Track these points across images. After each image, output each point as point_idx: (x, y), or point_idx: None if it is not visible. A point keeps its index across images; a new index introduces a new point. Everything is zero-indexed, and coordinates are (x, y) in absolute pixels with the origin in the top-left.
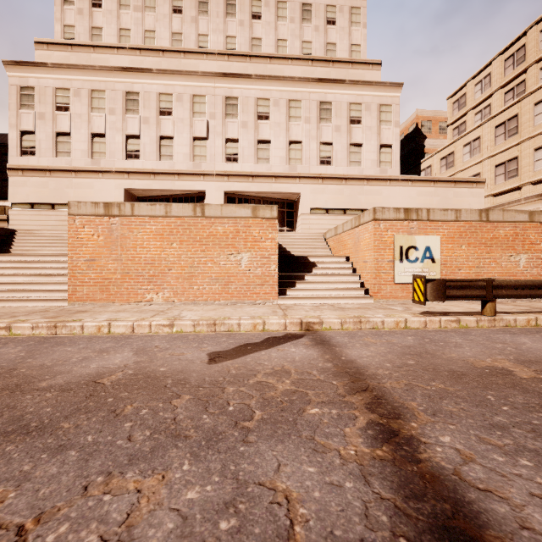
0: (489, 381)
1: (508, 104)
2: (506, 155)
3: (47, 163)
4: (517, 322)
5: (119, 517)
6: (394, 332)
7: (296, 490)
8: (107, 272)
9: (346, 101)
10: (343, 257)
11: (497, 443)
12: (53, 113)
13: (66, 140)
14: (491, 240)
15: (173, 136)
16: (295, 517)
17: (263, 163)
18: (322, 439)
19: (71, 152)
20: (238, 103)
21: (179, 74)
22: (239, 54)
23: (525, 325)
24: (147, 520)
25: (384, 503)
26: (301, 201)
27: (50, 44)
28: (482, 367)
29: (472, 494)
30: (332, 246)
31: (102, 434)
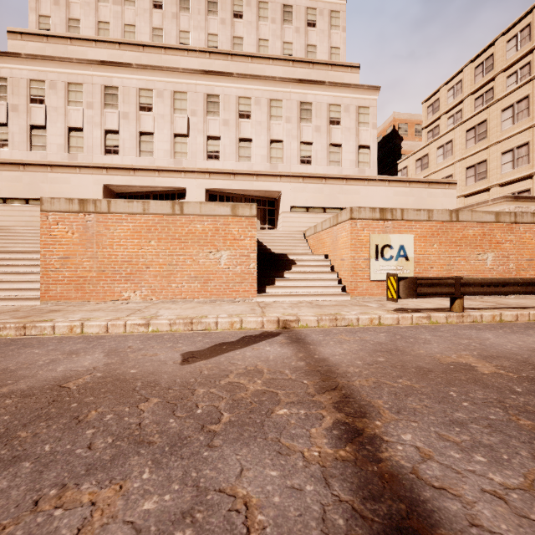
0: (452, 377)
1: (478, 110)
2: (476, 158)
3: (21, 157)
4: (483, 317)
5: (69, 533)
6: (367, 329)
7: (256, 496)
8: (82, 270)
9: (326, 102)
10: (322, 254)
11: (455, 439)
12: (27, 106)
13: (41, 133)
14: (461, 240)
15: (153, 132)
16: (253, 524)
17: (245, 161)
18: (287, 441)
19: (46, 146)
20: (219, 101)
21: (159, 69)
22: (220, 52)
23: (490, 321)
24: None
25: (342, 506)
26: (282, 200)
27: (24, 34)
28: (447, 364)
29: (427, 493)
30: (311, 243)
31: (61, 442)
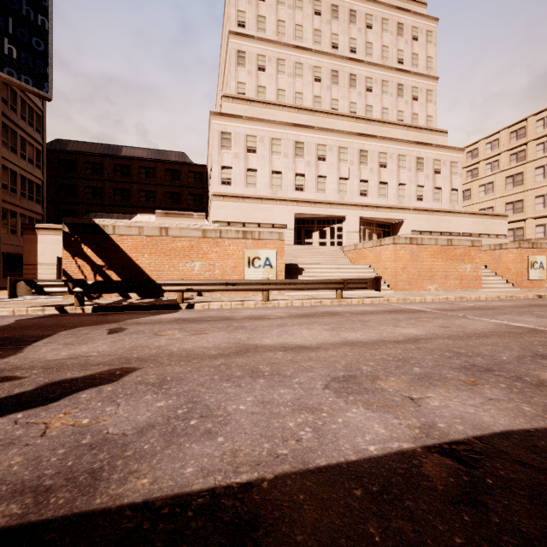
0: None
1: (516, 164)
2: (514, 197)
3: (241, 192)
4: None
5: None
6: None
7: None
8: (410, 274)
9: (432, 158)
10: (483, 266)
11: None
12: (245, 154)
13: (253, 174)
14: None
15: (326, 176)
16: None
17: (382, 198)
18: None
19: (257, 184)
20: (367, 155)
21: (331, 131)
22: (363, 118)
23: None
24: None
25: None
26: (406, 226)
27: (234, 98)
28: None
29: None
30: None
31: None
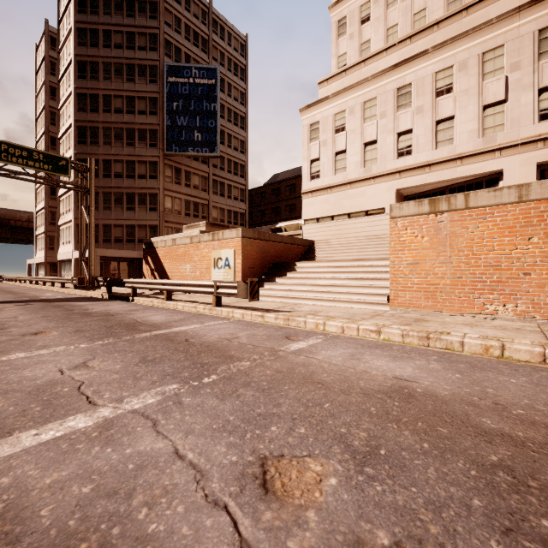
0: None
1: None
2: None
3: (328, 182)
4: None
5: None
6: None
7: None
8: (432, 276)
9: None
10: None
11: None
12: (333, 137)
13: (342, 157)
14: None
15: (453, 115)
16: None
17: None
18: None
19: (346, 167)
20: None
21: (462, 37)
22: None
23: None
24: None
25: None
26: None
27: (329, 79)
28: None
29: None
30: None
31: None
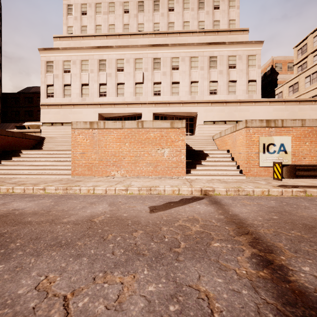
0: None
1: None
2: None
3: (59, 101)
4: None
5: (114, 296)
6: (261, 197)
7: (212, 292)
8: (91, 159)
9: (226, 55)
10: (225, 150)
11: None
12: (62, 74)
13: (69, 88)
14: None
15: (124, 83)
16: (214, 308)
17: (175, 95)
18: (223, 262)
19: (71, 95)
20: (160, 61)
21: (127, 47)
22: (161, 33)
23: None
24: (129, 300)
25: (269, 306)
26: (198, 117)
27: (61, 37)
28: None
29: None
30: (218, 143)
31: (98, 249)
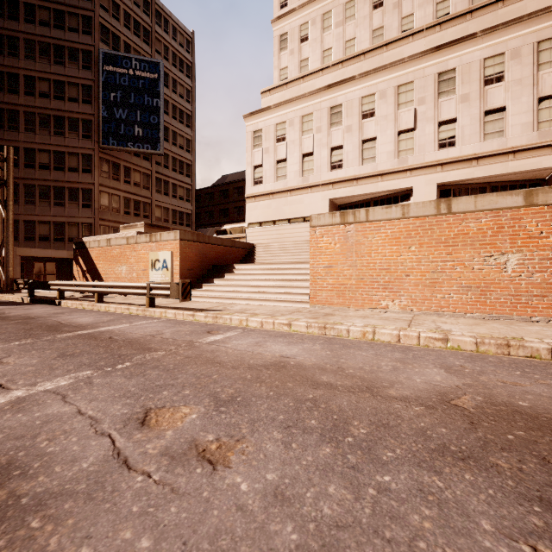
0: None
1: None
2: None
3: (270, 188)
4: None
5: None
6: None
7: None
8: (342, 278)
9: None
10: None
11: None
12: (274, 146)
13: (283, 165)
14: None
15: (375, 137)
16: None
17: (493, 139)
18: None
19: (287, 175)
20: (455, 75)
21: (382, 69)
22: (455, 16)
23: None
24: None
25: None
26: None
27: (271, 90)
28: None
29: None
30: None
31: None
